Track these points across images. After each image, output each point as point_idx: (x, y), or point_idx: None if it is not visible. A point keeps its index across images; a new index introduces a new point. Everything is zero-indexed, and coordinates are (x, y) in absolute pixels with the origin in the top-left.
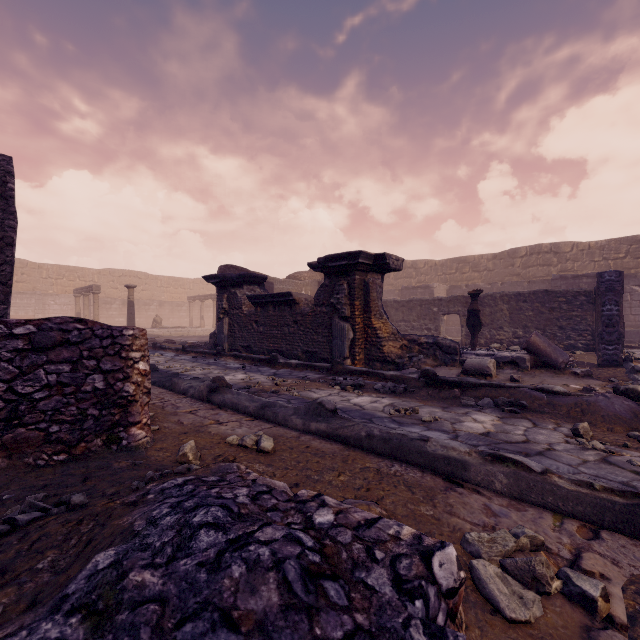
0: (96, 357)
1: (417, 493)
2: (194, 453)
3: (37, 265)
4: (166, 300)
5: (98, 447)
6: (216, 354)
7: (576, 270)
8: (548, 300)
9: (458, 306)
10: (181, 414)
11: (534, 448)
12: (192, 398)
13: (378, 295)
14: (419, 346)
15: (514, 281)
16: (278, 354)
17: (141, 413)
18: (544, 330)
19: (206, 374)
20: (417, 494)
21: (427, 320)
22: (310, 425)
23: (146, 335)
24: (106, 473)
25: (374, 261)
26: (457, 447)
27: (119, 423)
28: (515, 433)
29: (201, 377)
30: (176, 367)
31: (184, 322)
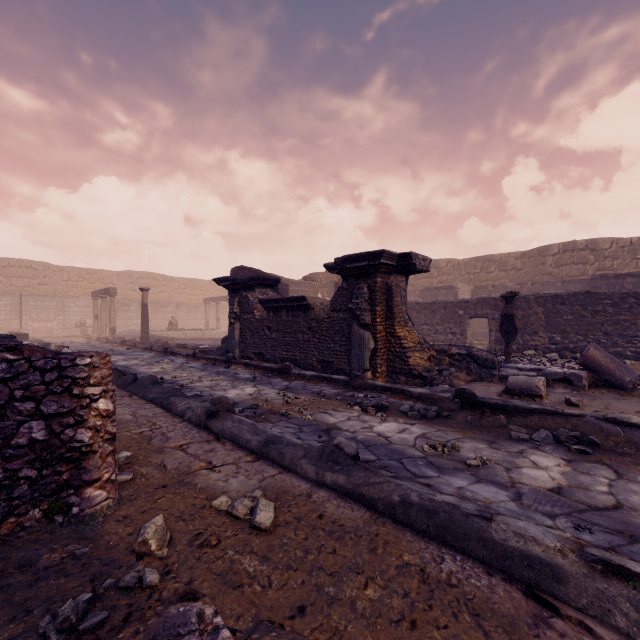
0: (34, 397)
1: (493, 635)
2: (160, 537)
3: (58, 268)
4: (183, 301)
5: (35, 521)
6: (226, 361)
7: (616, 268)
8: (590, 302)
9: (486, 309)
10: (168, 451)
11: (636, 522)
12: (189, 423)
13: (402, 299)
14: (450, 357)
15: (546, 281)
16: (291, 364)
17: (101, 467)
18: (586, 336)
19: (212, 387)
20: (493, 638)
21: (452, 324)
22: (324, 475)
23: (110, 363)
24: (24, 578)
25: (398, 261)
26: (540, 538)
27: (68, 484)
28: (597, 490)
29: (206, 391)
30: (182, 377)
31: (201, 324)
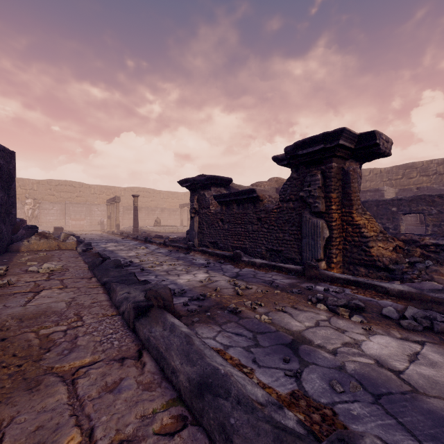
0: None
1: None
2: None
3: (88, 185)
4: (166, 207)
5: None
6: (187, 248)
7: None
8: None
9: (422, 205)
10: (47, 384)
11: None
12: (120, 318)
13: (358, 186)
14: (421, 248)
15: None
16: (241, 252)
17: None
18: None
19: (169, 271)
20: None
21: (384, 219)
22: None
23: None
24: None
25: (357, 144)
26: None
27: None
28: None
29: (161, 275)
30: (148, 261)
31: (177, 222)
